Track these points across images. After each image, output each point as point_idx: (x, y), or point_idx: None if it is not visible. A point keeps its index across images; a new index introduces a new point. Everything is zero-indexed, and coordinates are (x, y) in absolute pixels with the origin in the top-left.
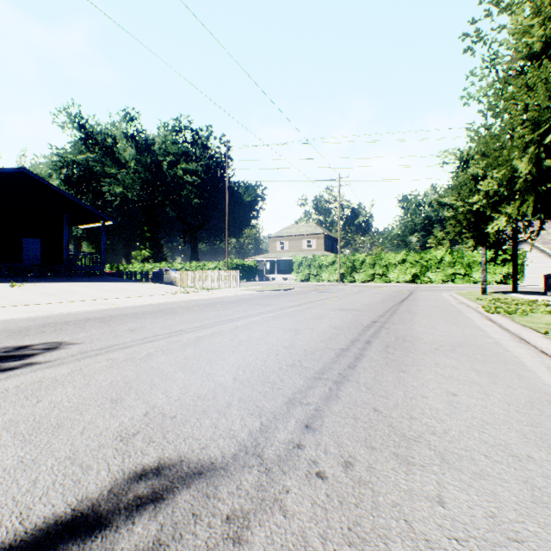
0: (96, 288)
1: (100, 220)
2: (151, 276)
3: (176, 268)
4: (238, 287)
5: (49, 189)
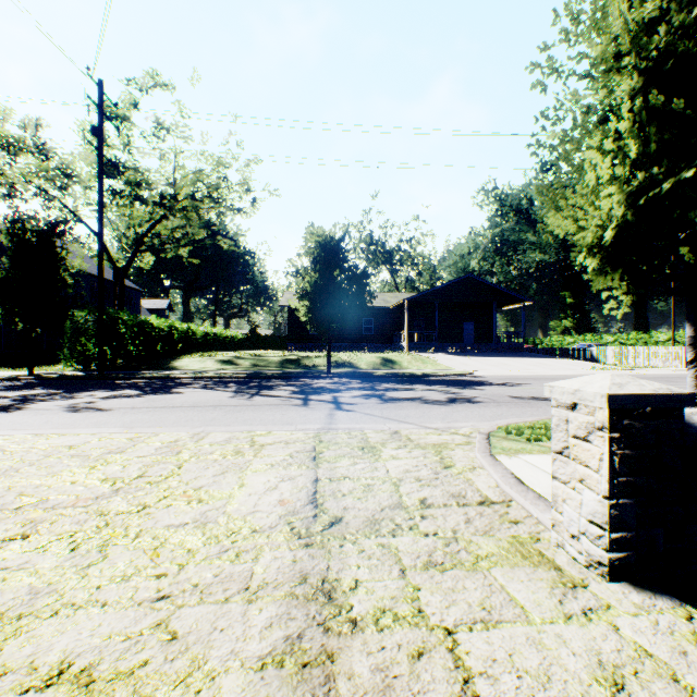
0: (520, 362)
1: (519, 302)
2: (568, 352)
3: (605, 341)
4: (680, 367)
5: (483, 285)
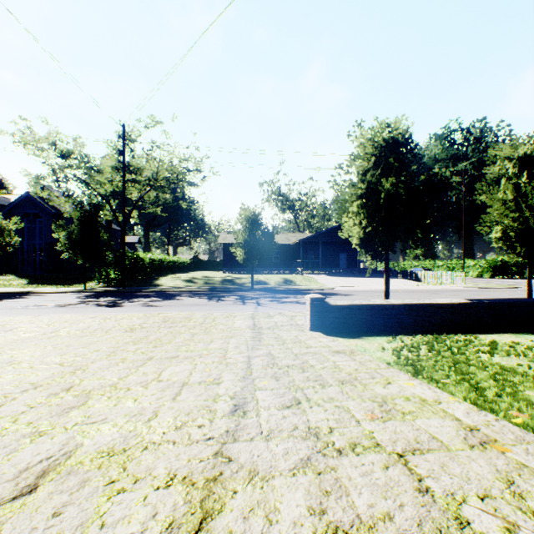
0: (369, 281)
1: None
2: (404, 274)
3: (437, 265)
4: (461, 284)
5: None
